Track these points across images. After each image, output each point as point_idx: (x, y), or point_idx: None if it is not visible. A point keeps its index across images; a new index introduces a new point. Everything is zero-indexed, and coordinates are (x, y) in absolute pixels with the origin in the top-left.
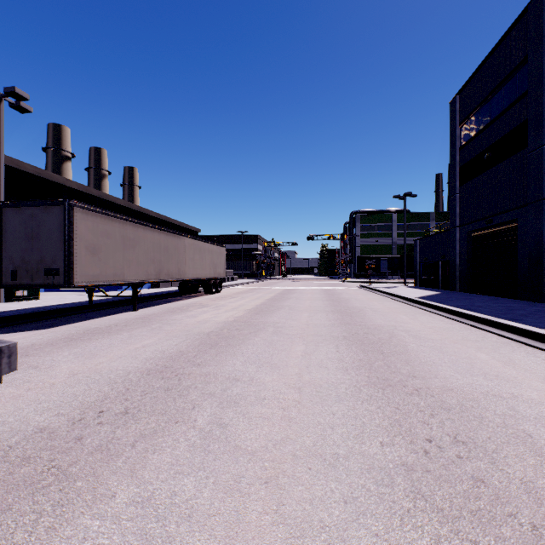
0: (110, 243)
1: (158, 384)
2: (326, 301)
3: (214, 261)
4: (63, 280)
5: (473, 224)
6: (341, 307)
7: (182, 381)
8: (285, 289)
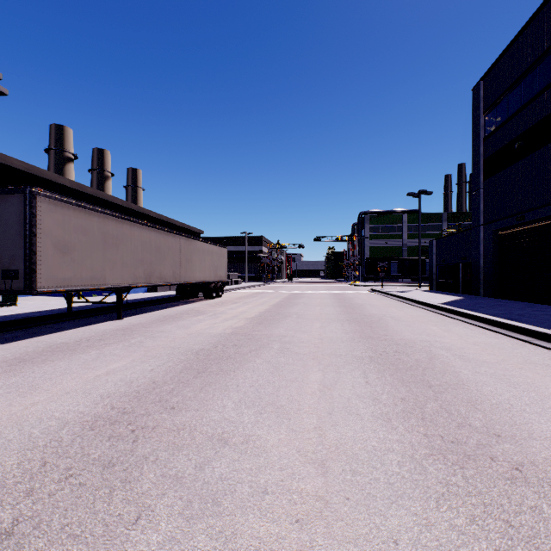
0: (86, 241)
1: (98, 451)
2: (338, 307)
3: (214, 262)
4: (23, 285)
5: (501, 222)
6: (356, 315)
7: (138, 443)
8: (292, 293)
